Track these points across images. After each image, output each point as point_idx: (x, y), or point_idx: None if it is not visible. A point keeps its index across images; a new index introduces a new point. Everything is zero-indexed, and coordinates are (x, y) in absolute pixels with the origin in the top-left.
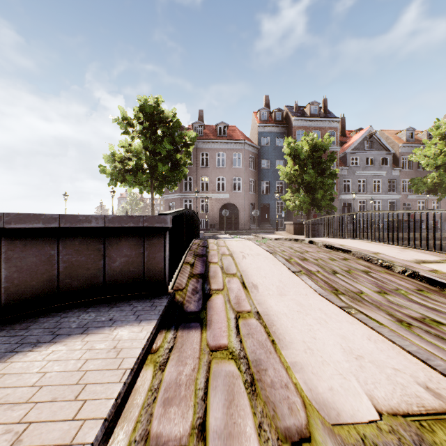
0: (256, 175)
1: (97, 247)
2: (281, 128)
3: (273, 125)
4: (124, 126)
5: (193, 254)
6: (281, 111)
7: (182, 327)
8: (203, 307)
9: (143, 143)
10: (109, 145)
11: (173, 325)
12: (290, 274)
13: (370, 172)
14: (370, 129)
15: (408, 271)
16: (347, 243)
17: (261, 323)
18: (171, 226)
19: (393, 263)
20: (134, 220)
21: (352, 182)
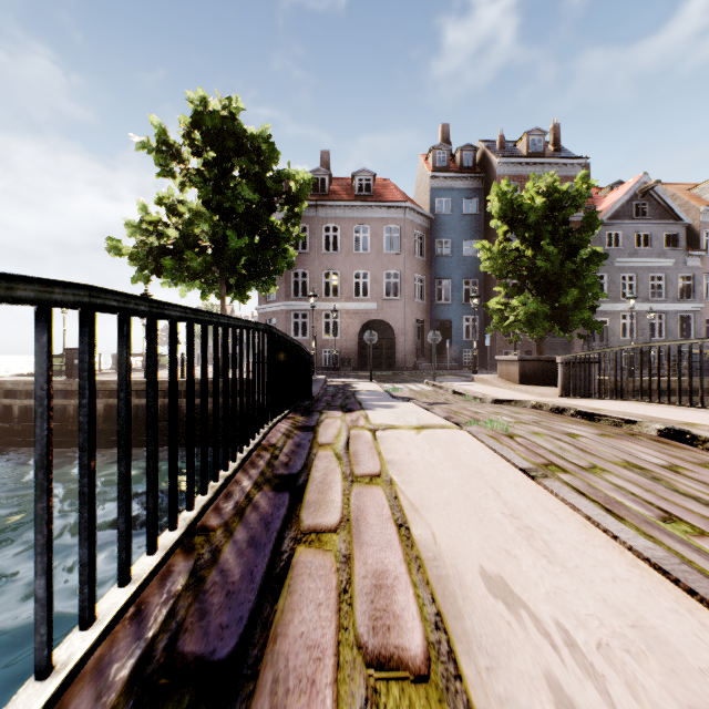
0: (427, 269)
1: None
2: (474, 181)
3: (458, 174)
4: (163, 159)
5: (145, 640)
6: (472, 149)
7: None
8: None
9: (199, 192)
10: (139, 202)
11: None
12: None
13: (644, 260)
14: (644, 180)
15: None
16: None
17: None
18: None
19: None
20: None
21: (609, 280)
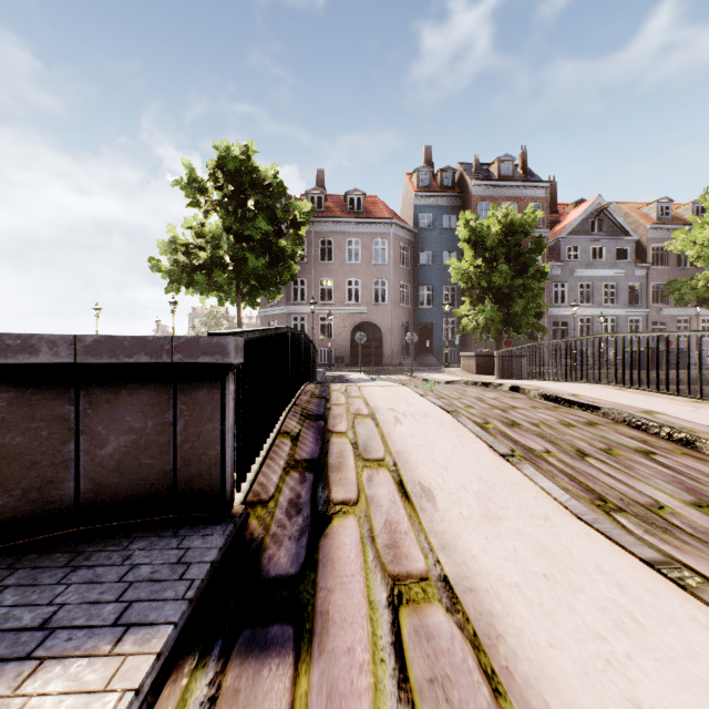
0: (411, 277)
1: (59, 410)
2: (452, 199)
3: (439, 194)
4: (191, 193)
5: (300, 413)
6: (451, 171)
7: (243, 644)
8: (308, 560)
9: (223, 221)
10: (168, 225)
11: (219, 637)
12: (496, 462)
13: (598, 271)
14: (598, 201)
15: None
16: (582, 391)
17: (463, 628)
18: (241, 362)
19: (697, 435)
20: (148, 347)
21: (568, 288)
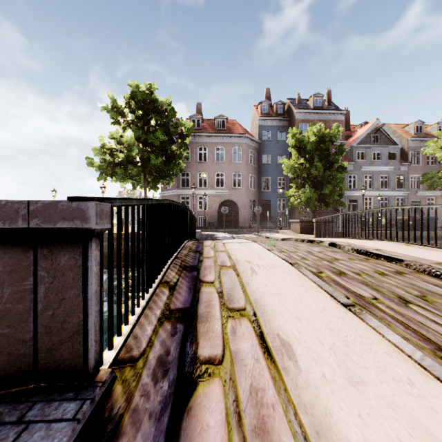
0: (257, 171)
1: None
2: (283, 122)
3: (275, 118)
4: (114, 115)
5: (179, 265)
6: (282, 103)
7: None
8: None
9: (135, 133)
10: (99, 136)
11: None
12: (340, 311)
13: (377, 167)
14: (377, 122)
15: None
16: (382, 247)
17: None
18: (107, 227)
19: None
20: (1, 212)
21: (358, 178)
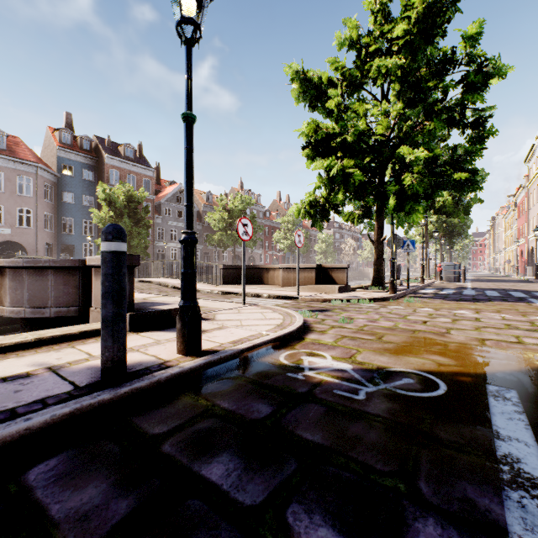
0: (55, 209)
1: None
2: (91, 160)
3: (80, 153)
4: None
5: None
6: (90, 140)
7: None
8: None
9: None
10: None
11: None
12: None
13: (181, 224)
14: (181, 186)
15: (173, 286)
16: (153, 279)
17: None
18: None
19: (169, 284)
20: None
21: (166, 231)
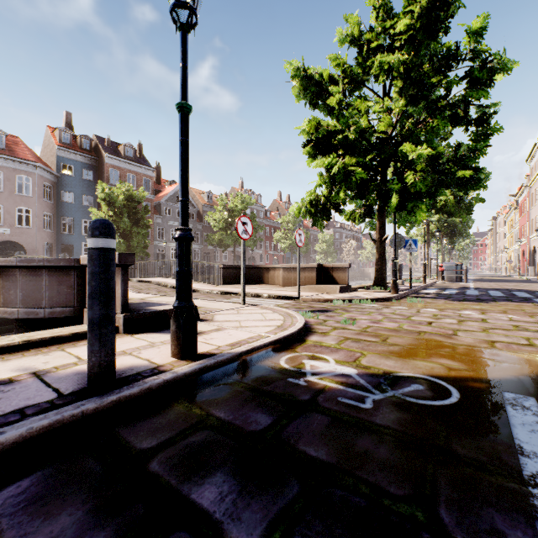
0: (55, 209)
1: None
2: (91, 160)
3: (79, 153)
4: None
5: None
6: (90, 139)
7: None
8: None
9: None
10: None
11: None
12: None
13: None
14: None
15: (172, 286)
16: (152, 279)
17: None
18: None
19: (168, 284)
20: None
21: (166, 231)
